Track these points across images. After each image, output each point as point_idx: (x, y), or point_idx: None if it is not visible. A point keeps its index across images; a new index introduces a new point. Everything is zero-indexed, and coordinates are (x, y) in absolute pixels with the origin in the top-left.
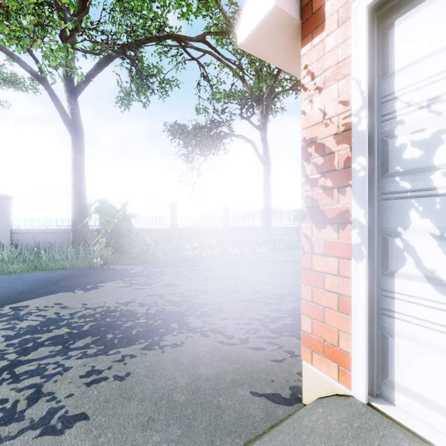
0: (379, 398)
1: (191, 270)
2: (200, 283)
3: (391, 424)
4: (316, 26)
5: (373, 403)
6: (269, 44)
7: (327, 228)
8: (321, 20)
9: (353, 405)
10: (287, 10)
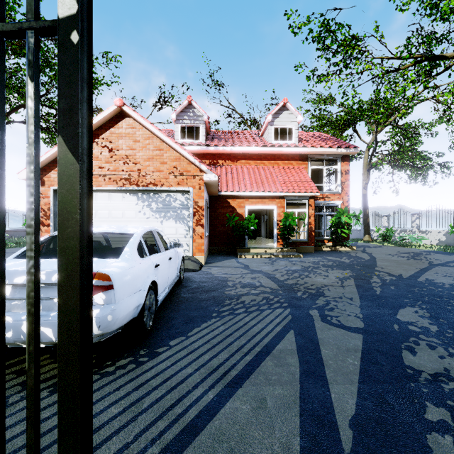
0: None
1: None
2: None
3: None
4: (43, 184)
5: None
6: None
7: (46, 227)
8: (44, 184)
9: None
10: None
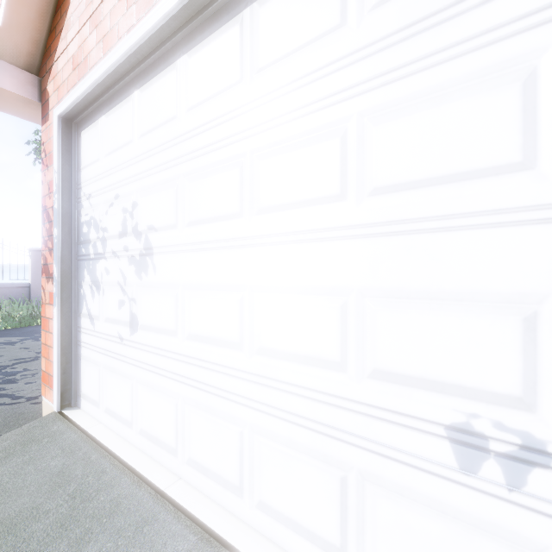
0: (75, 407)
1: (39, 337)
2: (36, 350)
3: (61, 419)
4: (47, 113)
5: (64, 411)
6: (23, 111)
7: (50, 281)
8: (48, 110)
9: (47, 415)
10: (19, 93)
